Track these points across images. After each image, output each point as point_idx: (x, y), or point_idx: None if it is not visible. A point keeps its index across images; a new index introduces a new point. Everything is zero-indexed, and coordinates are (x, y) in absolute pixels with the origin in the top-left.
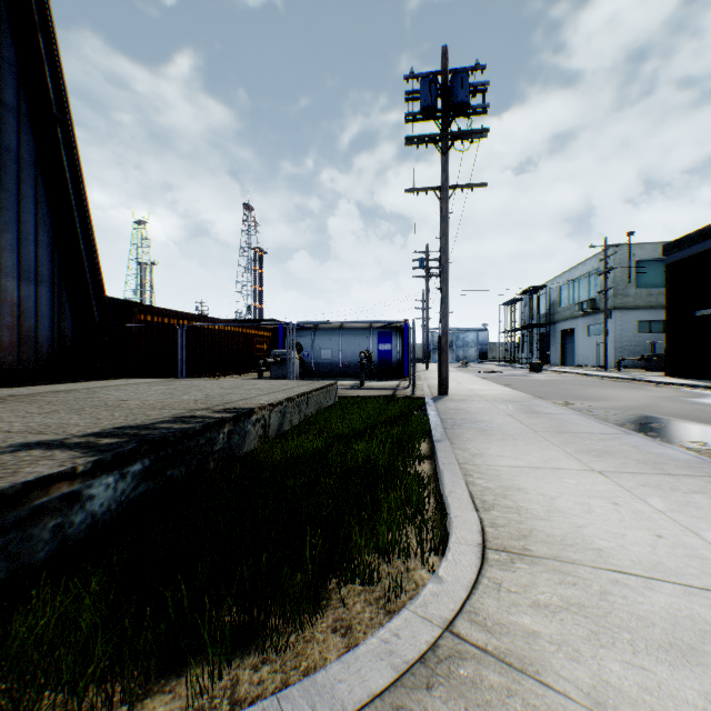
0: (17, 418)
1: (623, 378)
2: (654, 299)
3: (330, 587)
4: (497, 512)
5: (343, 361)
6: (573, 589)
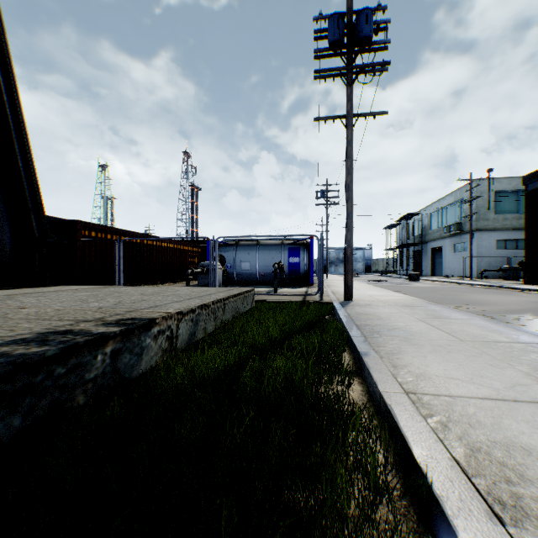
0: None
1: (491, 285)
2: (509, 222)
3: None
4: None
5: (260, 272)
6: None
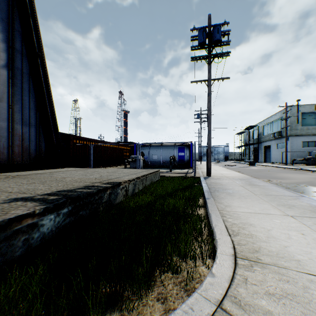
0: (16, 185)
1: (295, 168)
2: (310, 131)
3: (156, 274)
4: (240, 237)
5: (162, 160)
6: (287, 284)
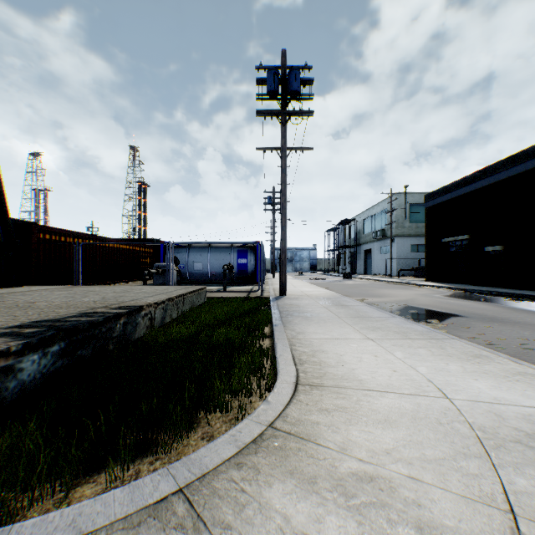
0: None
1: (401, 282)
2: (420, 230)
3: (200, 416)
4: (307, 365)
5: (211, 272)
6: (343, 400)
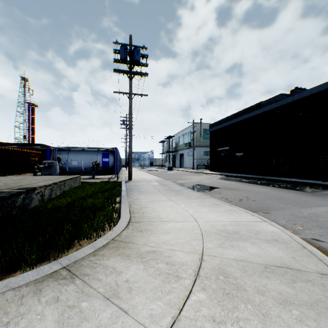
0: None
1: (197, 172)
2: (208, 143)
3: (75, 242)
4: (136, 213)
5: (84, 166)
6: (150, 226)
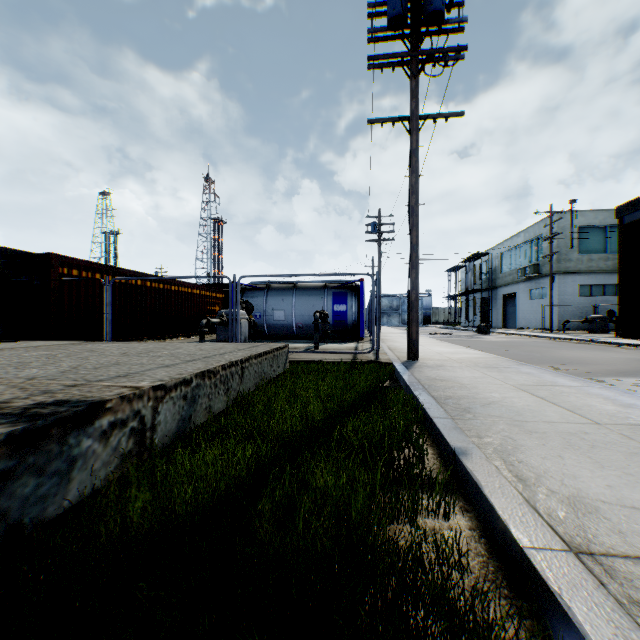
0: None
1: (579, 339)
2: (595, 264)
3: None
4: None
5: (297, 323)
6: None
